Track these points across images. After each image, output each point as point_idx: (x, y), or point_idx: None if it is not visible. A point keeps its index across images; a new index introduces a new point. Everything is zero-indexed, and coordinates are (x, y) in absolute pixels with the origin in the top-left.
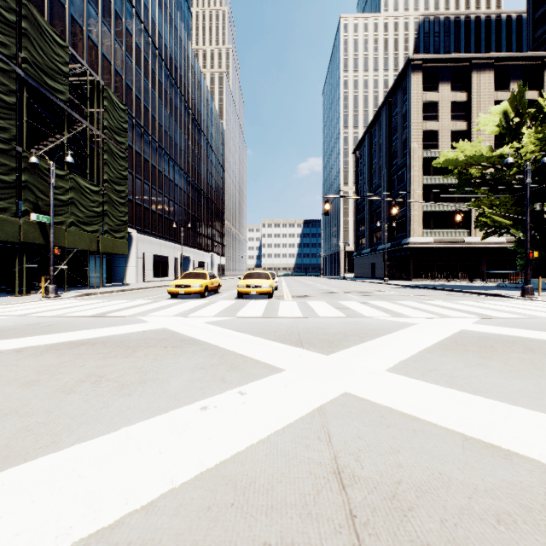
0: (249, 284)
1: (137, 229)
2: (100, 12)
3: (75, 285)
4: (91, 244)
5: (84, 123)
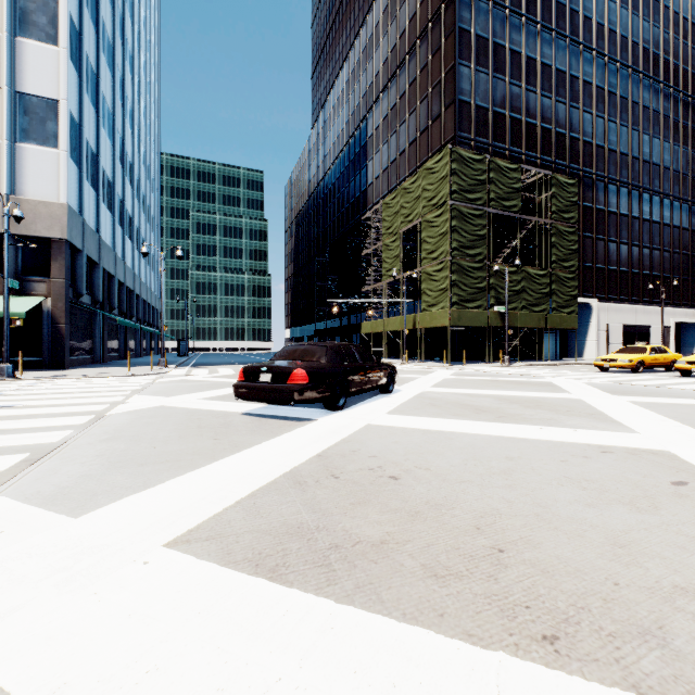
0: (690, 360)
1: (598, 297)
2: (553, 94)
3: (529, 358)
4: (539, 322)
5: (533, 219)
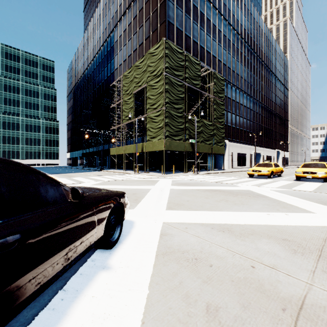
0: (305, 171)
1: (228, 139)
2: (211, 35)
3: (201, 169)
4: (209, 150)
5: (206, 94)
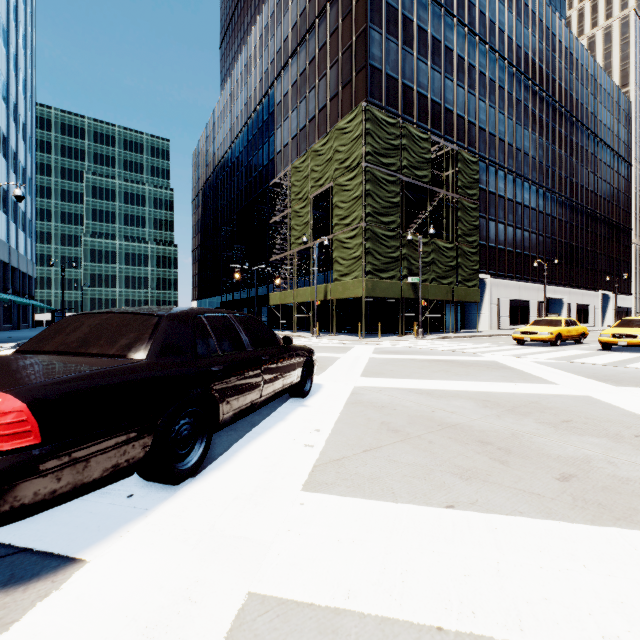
0: (616, 333)
1: (491, 273)
2: (454, 78)
3: (434, 330)
4: (447, 295)
5: (441, 192)
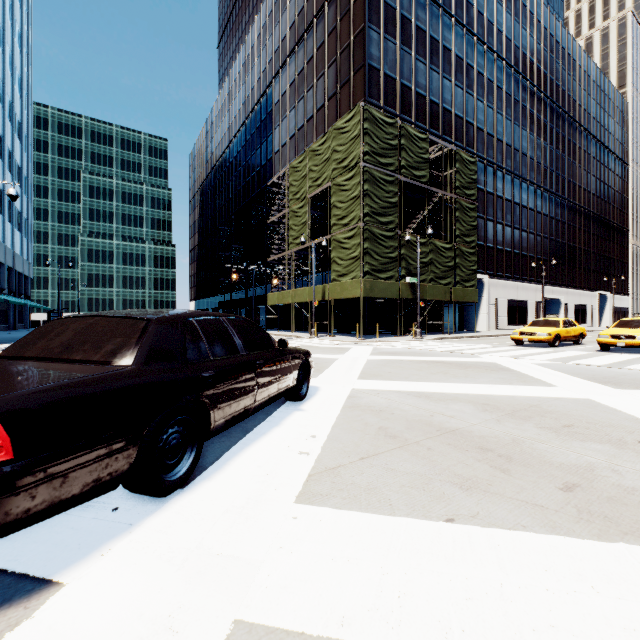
0: (615, 334)
1: (489, 273)
2: (452, 78)
3: (433, 331)
4: (445, 295)
5: (440, 192)
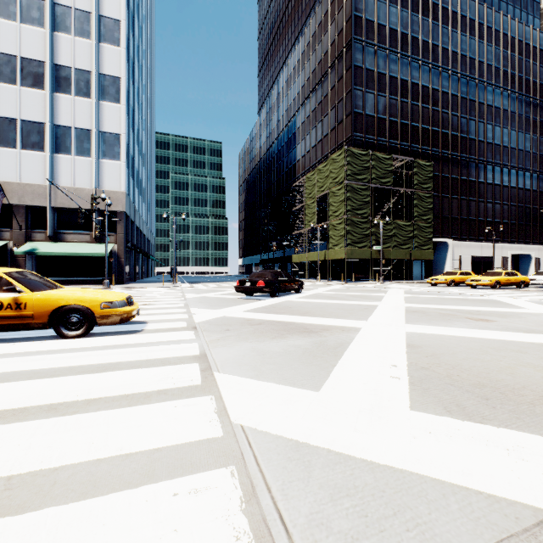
0: (472, 279)
1: (453, 237)
2: (420, 103)
3: (403, 279)
4: (405, 255)
5: (401, 190)
